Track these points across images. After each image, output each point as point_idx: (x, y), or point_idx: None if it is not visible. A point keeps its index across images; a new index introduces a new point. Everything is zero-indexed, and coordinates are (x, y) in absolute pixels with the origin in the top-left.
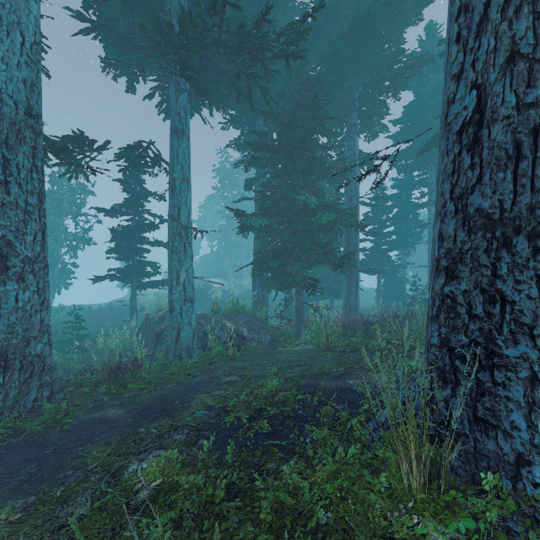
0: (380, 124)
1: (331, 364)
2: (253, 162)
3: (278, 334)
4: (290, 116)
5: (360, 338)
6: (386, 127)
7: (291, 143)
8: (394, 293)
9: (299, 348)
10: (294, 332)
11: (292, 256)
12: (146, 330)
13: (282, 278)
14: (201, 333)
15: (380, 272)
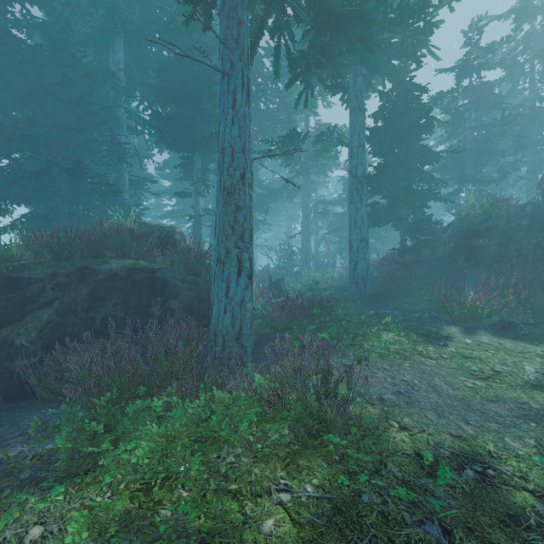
0: None
1: None
2: None
3: None
4: None
5: None
6: None
7: None
8: None
9: None
10: None
11: None
12: None
13: None
14: None
15: None
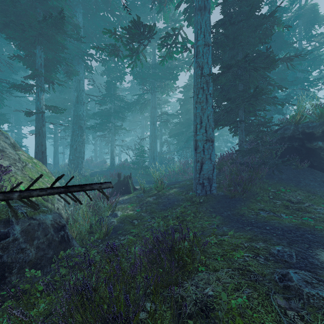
0: None
1: None
2: None
3: None
4: None
5: None
6: (2, 97)
7: None
8: None
9: None
10: None
11: None
12: None
13: None
14: None
15: None
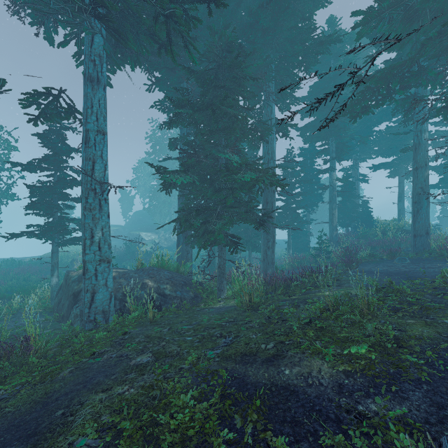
0: (293, 97)
1: (257, 334)
2: (175, 119)
3: (201, 291)
4: (213, 75)
5: (292, 309)
6: (298, 100)
7: (214, 102)
8: (301, 244)
9: (221, 305)
10: (216, 288)
11: (214, 214)
12: (65, 288)
13: (204, 236)
14: (120, 294)
15: (290, 227)
